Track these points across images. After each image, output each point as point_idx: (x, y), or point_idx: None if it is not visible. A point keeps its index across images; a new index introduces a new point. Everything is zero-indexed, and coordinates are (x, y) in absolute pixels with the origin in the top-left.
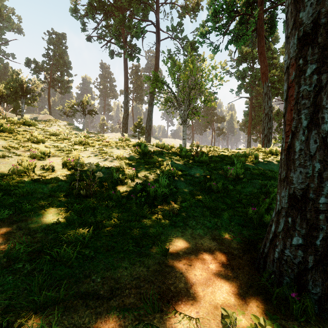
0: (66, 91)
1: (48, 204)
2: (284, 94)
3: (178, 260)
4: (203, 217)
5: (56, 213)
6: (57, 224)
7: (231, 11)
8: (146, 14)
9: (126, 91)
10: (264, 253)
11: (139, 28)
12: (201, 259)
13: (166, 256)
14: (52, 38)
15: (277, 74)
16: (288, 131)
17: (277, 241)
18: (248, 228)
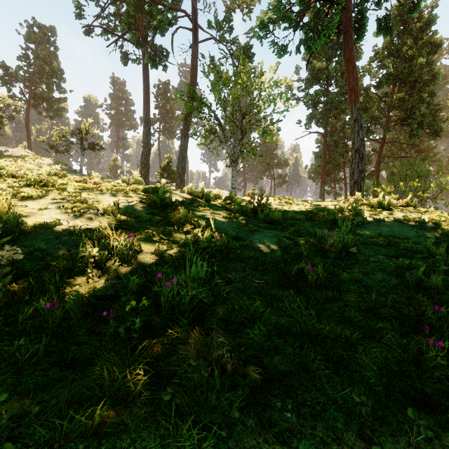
0: (56, 114)
1: None
2: None
3: None
4: (307, 376)
5: None
6: None
7: None
8: None
9: (147, 114)
10: None
11: (166, 19)
12: None
13: None
14: (32, 33)
15: (361, 101)
16: None
17: None
18: (446, 415)
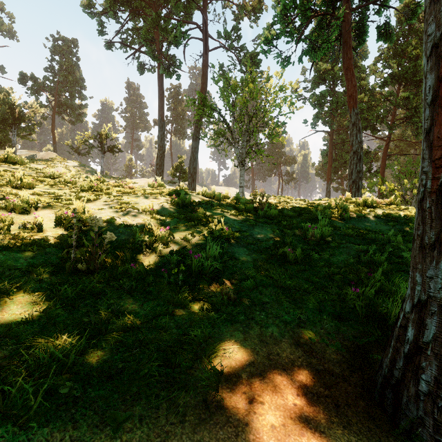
0: (78, 119)
1: (19, 286)
2: (426, 93)
3: (239, 391)
4: (276, 304)
5: (29, 304)
6: (26, 325)
7: (307, 9)
8: (189, 13)
9: (162, 120)
10: (393, 378)
11: (180, 33)
12: (280, 386)
13: (218, 385)
14: (57, 46)
15: (366, 100)
16: (441, 159)
17: (422, 359)
18: (349, 322)
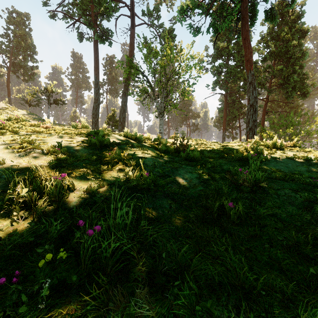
0: (30, 78)
1: None
2: None
3: None
4: None
5: None
6: None
7: None
8: None
9: (97, 78)
10: None
11: (111, 7)
12: None
13: None
14: (12, 17)
15: None
16: None
17: None
18: None
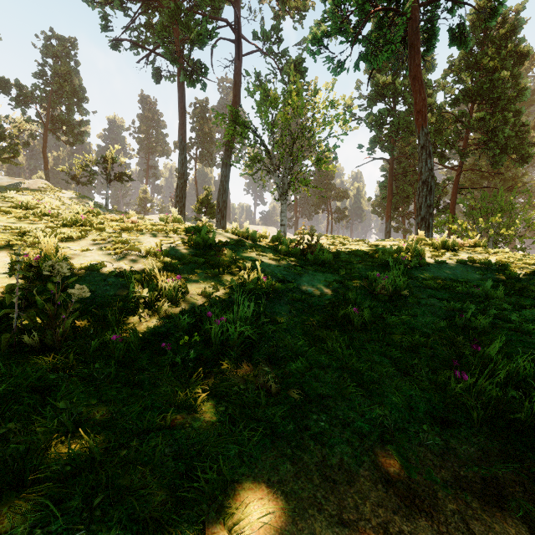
0: (77, 140)
1: None
2: None
3: None
4: (342, 399)
5: None
6: None
7: (365, 1)
8: (217, 7)
9: (183, 140)
10: None
11: (205, 30)
12: None
13: None
14: (50, 46)
15: (433, 121)
16: None
17: None
18: (459, 429)
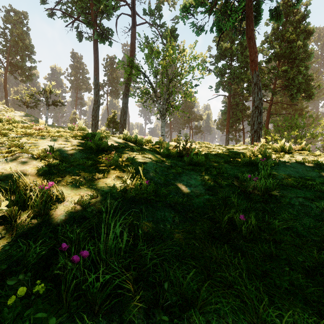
0: (28, 79)
1: None
2: None
3: None
4: None
5: None
6: None
7: None
8: None
9: (97, 79)
10: None
11: (111, 5)
12: None
13: None
14: (9, 16)
15: None
16: None
17: None
18: None
